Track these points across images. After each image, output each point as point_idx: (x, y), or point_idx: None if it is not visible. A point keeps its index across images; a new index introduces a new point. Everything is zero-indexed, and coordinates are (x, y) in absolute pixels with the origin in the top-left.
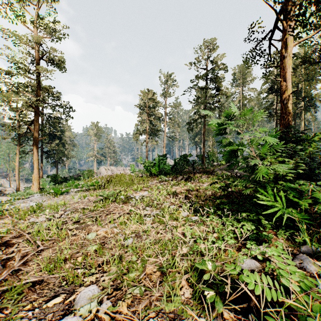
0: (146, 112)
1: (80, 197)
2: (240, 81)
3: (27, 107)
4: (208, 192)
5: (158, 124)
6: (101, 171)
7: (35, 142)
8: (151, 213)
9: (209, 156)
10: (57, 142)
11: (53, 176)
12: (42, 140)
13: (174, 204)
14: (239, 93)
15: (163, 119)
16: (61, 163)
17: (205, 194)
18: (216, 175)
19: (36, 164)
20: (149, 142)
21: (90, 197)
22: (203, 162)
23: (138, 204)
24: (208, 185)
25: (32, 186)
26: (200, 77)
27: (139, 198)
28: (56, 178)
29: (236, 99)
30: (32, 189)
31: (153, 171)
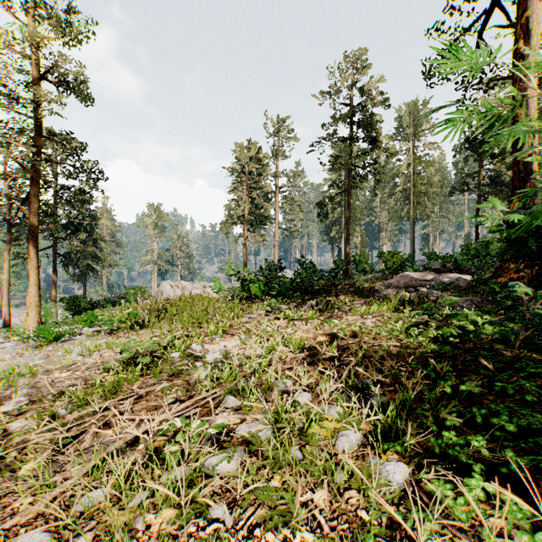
0: (244, 183)
1: (83, 352)
2: (410, 131)
3: (23, 172)
4: (387, 343)
5: (265, 204)
6: (164, 289)
7: (31, 235)
8: (237, 431)
9: (358, 263)
10: (83, 237)
11: (72, 298)
12: (54, 233)
13: (307, 385)
14: (408, 151)
15: (275, 197)
16: (93, 275)
17: (387, 355)
18: (383, 298)
19: (35, 276)
20: (248, 237)
21: (105, 351)
22: (347, 273)
23: (205, 384)
24: (377, 323)
25: (27, 318)
26: (342, 117)
27: (215, 359)
28: (77, 302)
29: (404, 162)
30: (27, 325)
31: (254, 290)
